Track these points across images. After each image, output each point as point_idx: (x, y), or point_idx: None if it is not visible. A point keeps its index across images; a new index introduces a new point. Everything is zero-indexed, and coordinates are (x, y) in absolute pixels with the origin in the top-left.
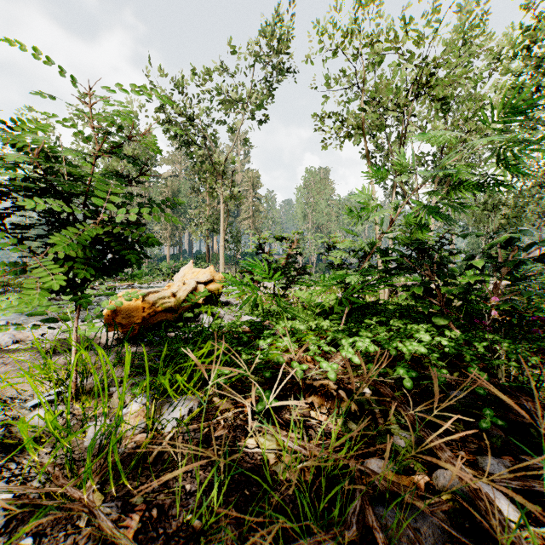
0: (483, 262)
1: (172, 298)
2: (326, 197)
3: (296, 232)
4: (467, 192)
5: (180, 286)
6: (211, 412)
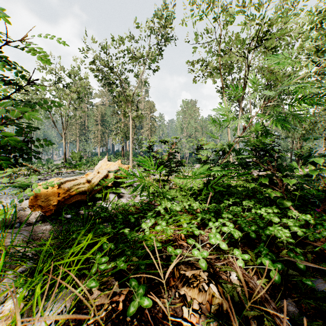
0: (323, 160)
1: (86, 184)
2: (195, 117)
3: (175, 137)
4: (301, 107)
5: (95, 174)
6: (86, 309)
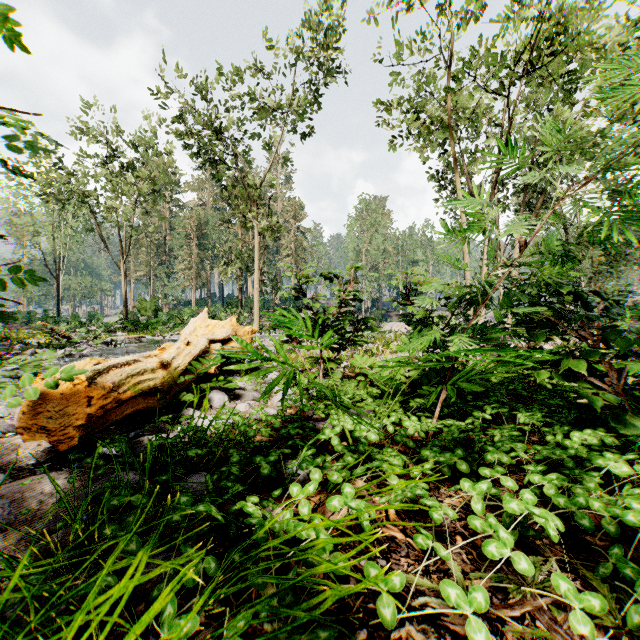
0: None
1: (160, 371)
2: (383, 230)
3: (354, 268)
4: None
5: (180, 349)
6: None
